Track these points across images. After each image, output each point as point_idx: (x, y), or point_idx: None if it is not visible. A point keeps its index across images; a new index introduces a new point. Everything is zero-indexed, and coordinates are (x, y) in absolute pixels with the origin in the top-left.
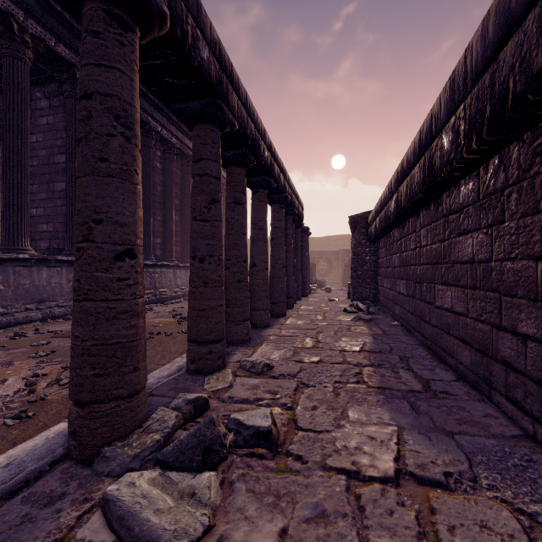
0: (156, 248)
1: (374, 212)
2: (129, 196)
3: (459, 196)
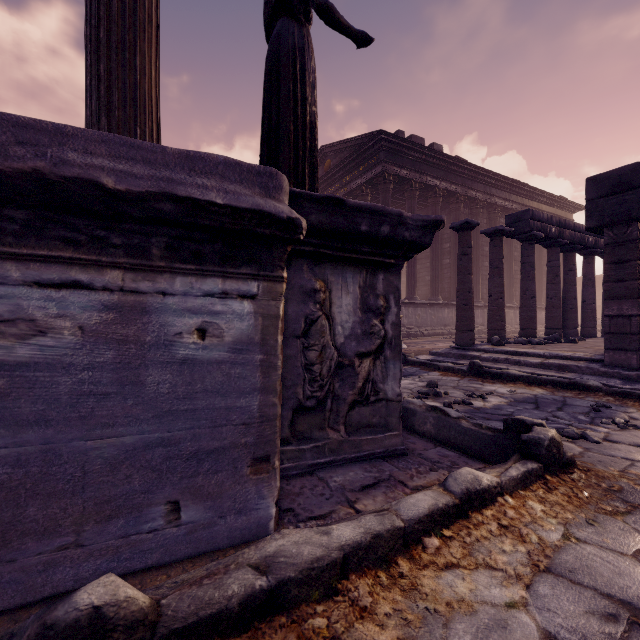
0: None
1: None
2: (534, 284)
3: None
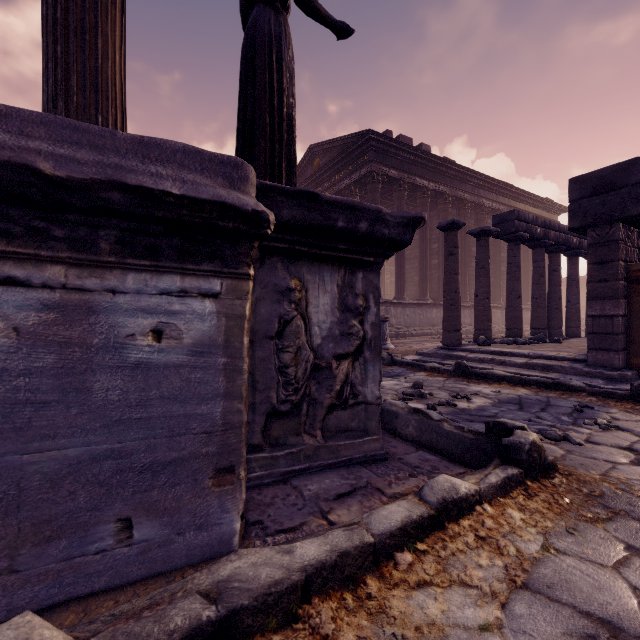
0: None
1: None
2: (519, 284)
3: None
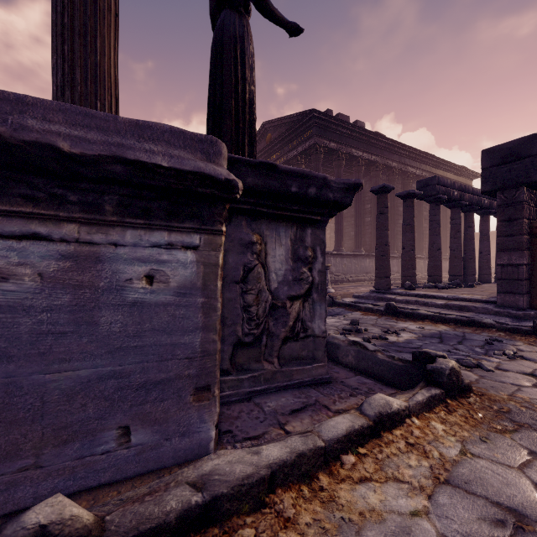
0: None
1: None
2: (439, 238)
3: None
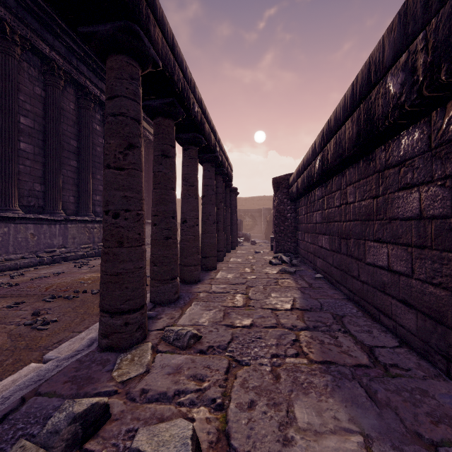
0: (95, 205)
1: (296, 173)
2: None
3: (399, 149)
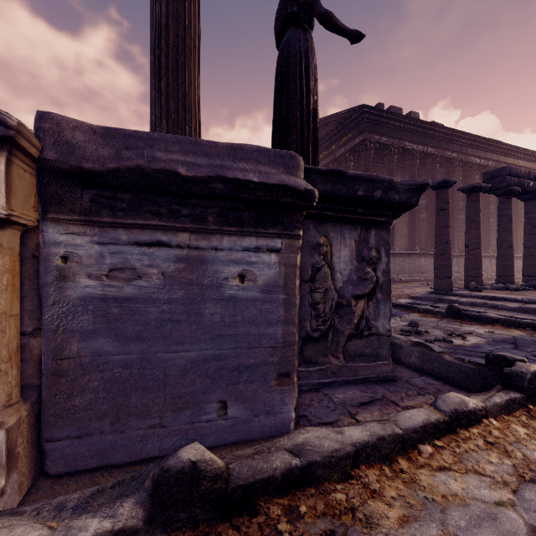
0: None
1: None
2: (511, 235)
3: None
